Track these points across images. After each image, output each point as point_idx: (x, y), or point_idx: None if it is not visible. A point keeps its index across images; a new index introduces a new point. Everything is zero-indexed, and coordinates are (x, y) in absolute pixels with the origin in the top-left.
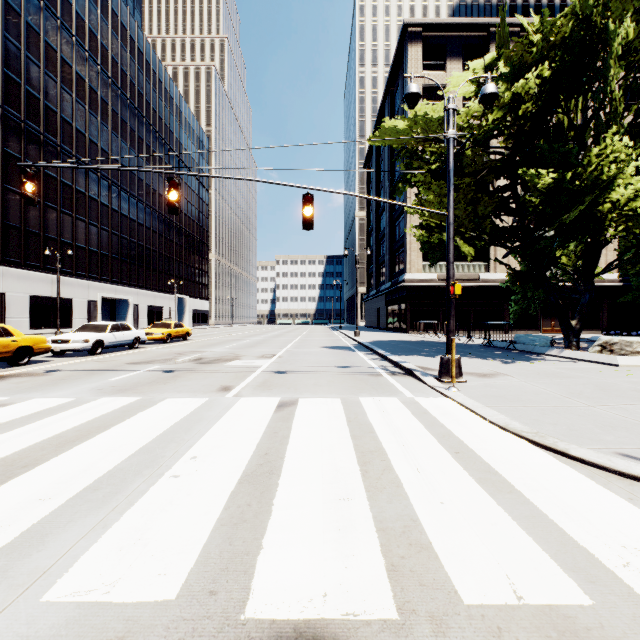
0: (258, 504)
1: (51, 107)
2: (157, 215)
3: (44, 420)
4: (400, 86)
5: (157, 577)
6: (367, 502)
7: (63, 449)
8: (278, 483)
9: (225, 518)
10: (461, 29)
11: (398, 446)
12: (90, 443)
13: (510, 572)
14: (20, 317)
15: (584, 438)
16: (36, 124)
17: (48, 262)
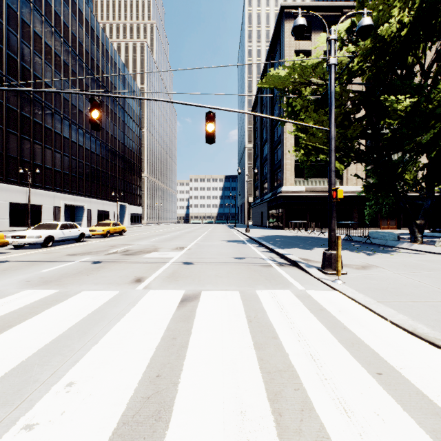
0: None
1: (26, 66)
2: (105, 146)
3: None
4: (278, 52)
5: None
6: None
7: None
8: None
9: None
10: (322, 10)
11: (309, 362)
12: None
13: None
14: (2, 218)
15: None
16: (14, 78)
17: (24, 178)
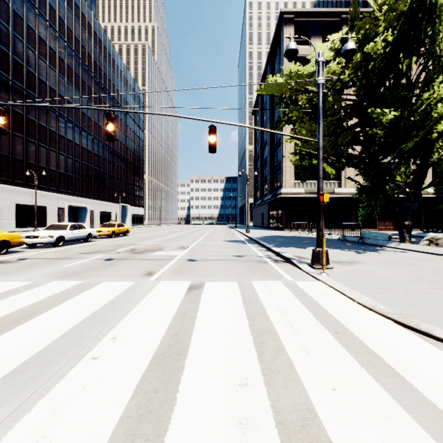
0: (164, 390)
1: (31, 71)
2: (107, 148)
3: (0, 301)
4: (278, 56)
5: None
6: (265, 388)
7: (6, 329)
8: (184, 365)
9: (132, 408)
10: (321, 16)
11: (287, 326)
12: (30, 323)
13: None
14: (9, 219)
15: (440, 319)
16: (20, 83)
17: (29, 180)
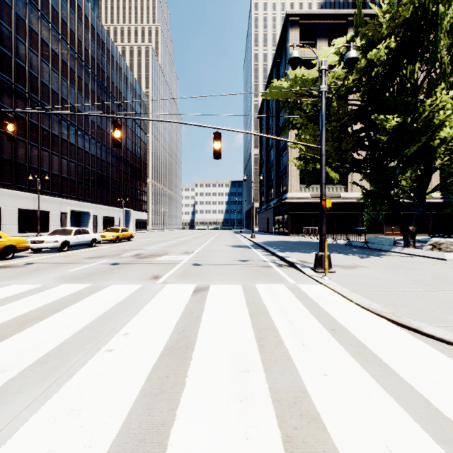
0: (175, 376)
1: (34, 74)
2: (110, 151)
3: (15, 302)
4: (283, 59)
5: (82, 449)
6: (264, 374)
7: (25, 326)
8: (192, 356)
9: (147, 389)
10: (327, 18)
11: (286, 324)
12: (47, 321)
13: (390, 444)
14: (11, 224)
15: (431, 317)
16: (23, 86)
17: (32, 185)
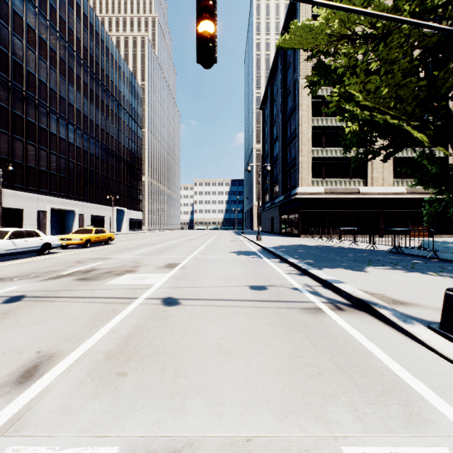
0: None
1: (2, 49)
2: (100, 145)
3: None
4: None
5: None
6: None
7: None
8: None
9: None
10: None
11: None
12: None
13: None
14: None
15: None
16: None
17: None
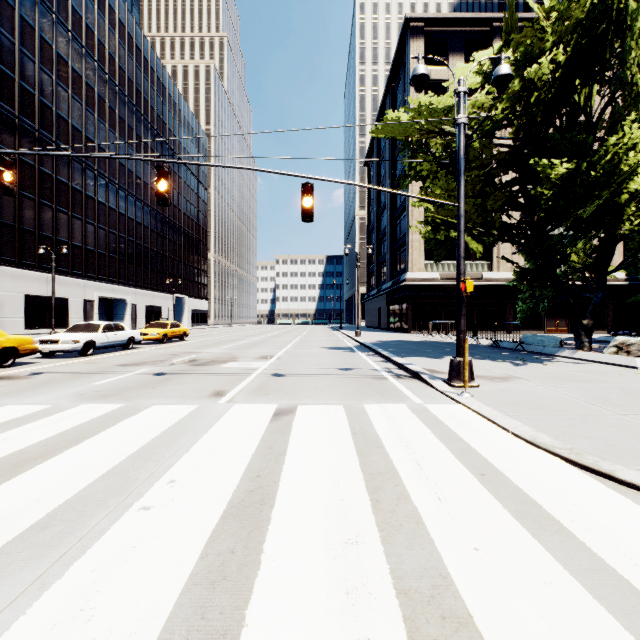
0: (244, 550)
1: (46, 103)
2: (155, 214)
3: (9, 432)
4: (401, 82)
5: None
6: (381, 548)
7: (20, 470)
8: (270, 518)
9: (200, 573)
10: (464, 24)
11: (412, 466)
12: (54, 462)
13: None
14: (14, 317)
15: (628, 456)
16: (31, 120)
17: (43, 261)
